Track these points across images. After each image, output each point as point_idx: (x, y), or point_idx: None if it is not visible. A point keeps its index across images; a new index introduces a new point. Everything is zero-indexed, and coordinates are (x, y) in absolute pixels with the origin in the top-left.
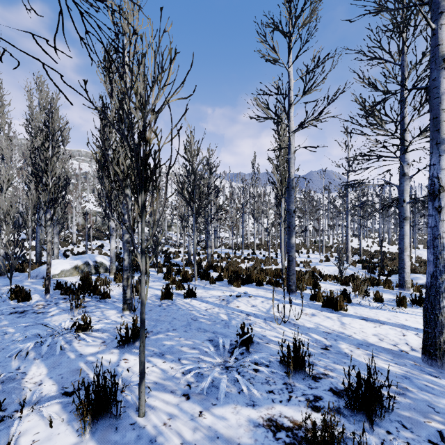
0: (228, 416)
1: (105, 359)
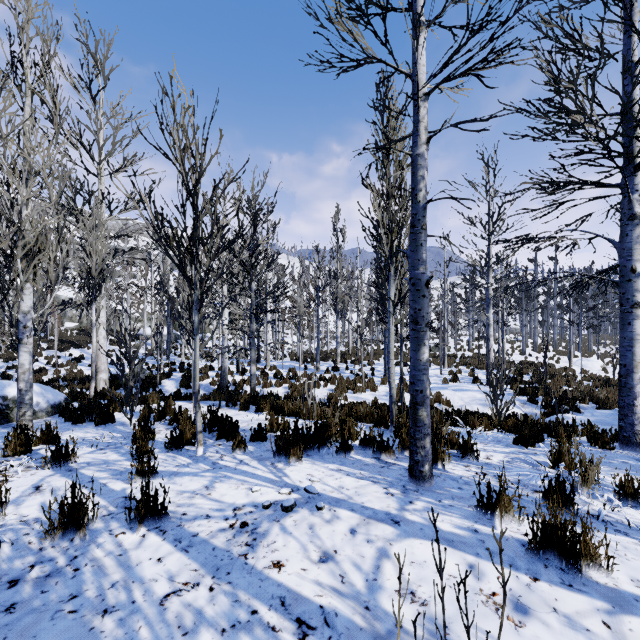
0: None
1: None
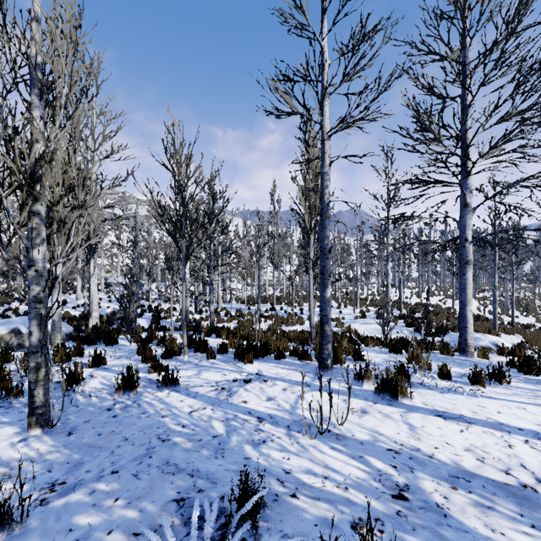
0: None
1: None
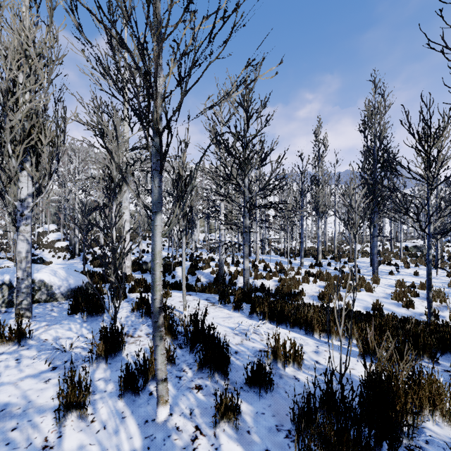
0: None
1: None
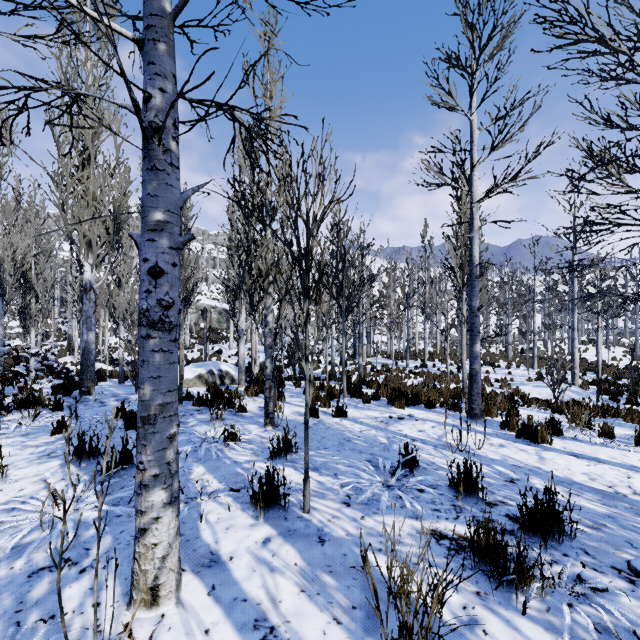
0: (390, 522)
1: (260, 468)
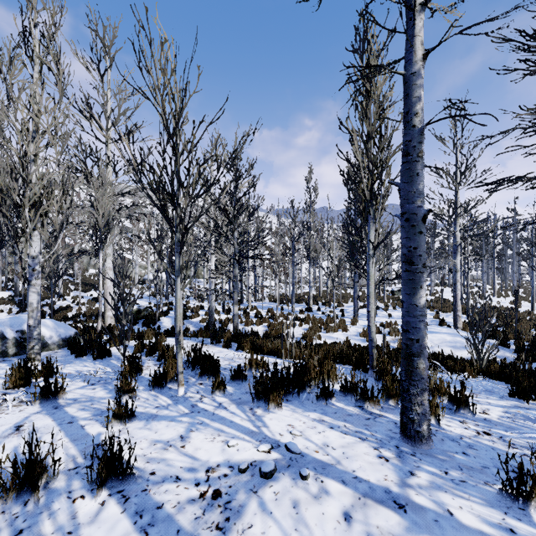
0: None
1: None
